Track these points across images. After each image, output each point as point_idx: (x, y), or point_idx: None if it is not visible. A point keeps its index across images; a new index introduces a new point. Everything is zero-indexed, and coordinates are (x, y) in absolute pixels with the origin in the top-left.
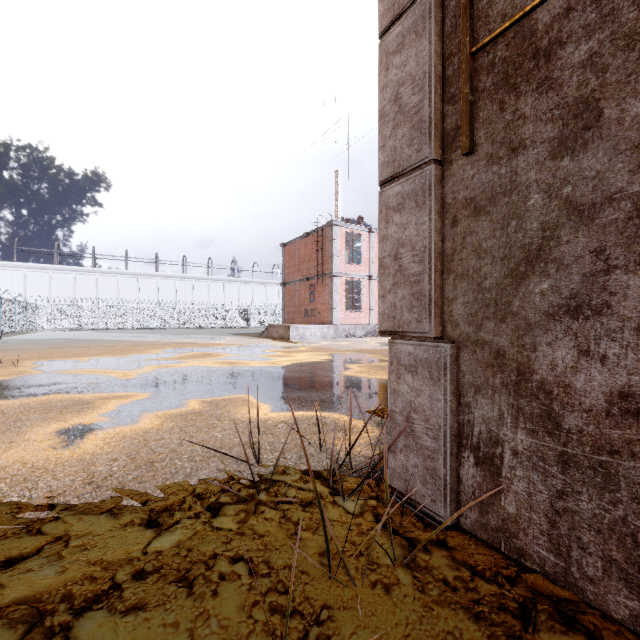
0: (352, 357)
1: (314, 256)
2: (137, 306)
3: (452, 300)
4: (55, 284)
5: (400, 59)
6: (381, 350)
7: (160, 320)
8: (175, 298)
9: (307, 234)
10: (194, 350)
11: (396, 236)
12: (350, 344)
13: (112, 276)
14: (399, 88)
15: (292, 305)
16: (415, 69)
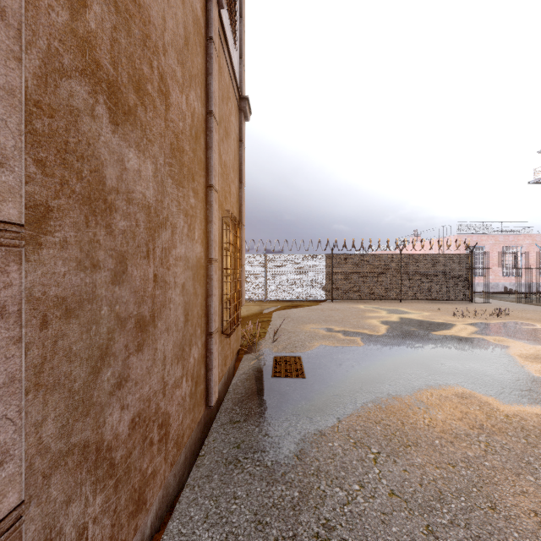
0: None
1: None
2: None
3: None
4: None
5: None
6: None
7: None
8: None
9: None
10: None
11: None
12: None
13: None
14: None
15: None
16: None
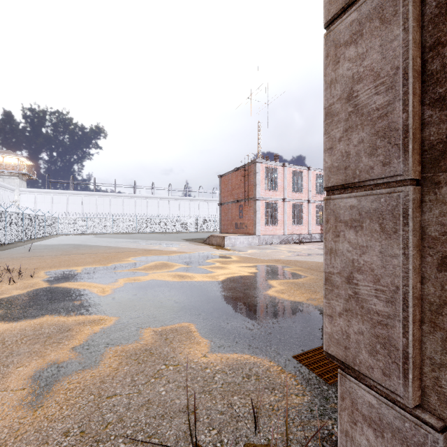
0: (273, 270)
1: (242, 185)
2: (122, 218)
3: (440, 365)
4: (70, 203)
5: (355, 51)
6: (294, 261)
7: (137, 227)
8: (147, 211)
9: (237, 169)
10: (156, 259)
11: (349, 256)
12: (269, 253)
13: (106, 197)
14: (354, 85)
15: (226, 219)
16: (379, 63)
